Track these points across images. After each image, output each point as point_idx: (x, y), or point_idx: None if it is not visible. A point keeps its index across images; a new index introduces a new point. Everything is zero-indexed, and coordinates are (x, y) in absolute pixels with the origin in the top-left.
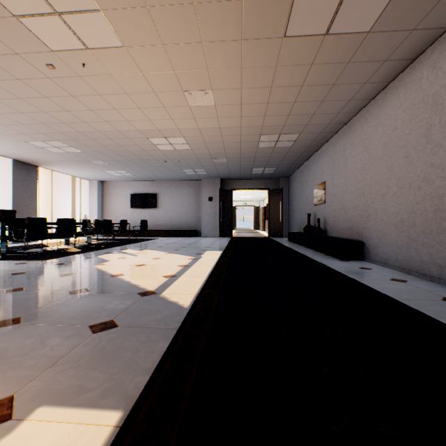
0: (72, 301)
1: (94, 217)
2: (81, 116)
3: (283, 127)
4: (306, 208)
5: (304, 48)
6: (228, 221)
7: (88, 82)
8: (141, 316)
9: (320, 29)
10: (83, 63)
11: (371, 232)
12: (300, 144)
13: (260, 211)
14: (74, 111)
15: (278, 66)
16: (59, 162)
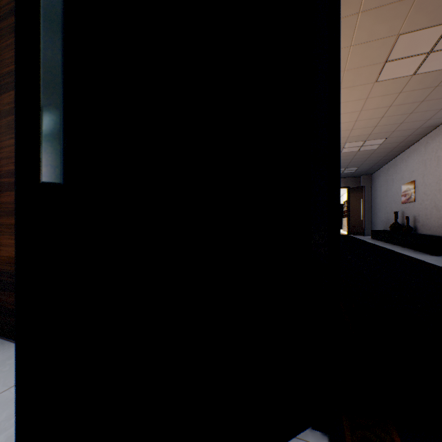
0: None
1: None
2: None
3: (369, 135)
4: (393, 206)
5: (392, 85)
6: None
7: None
8: None
9: (408, 73)
10: None
11: None
12: (386, 146)
13: None
14: None
15: (368, 98)
16: None
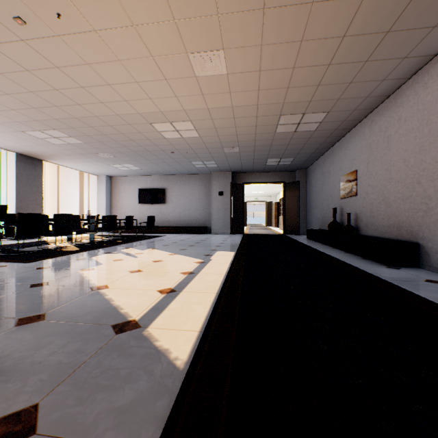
0: (5, 342)
1: (102, 213)
2: (73, 96)
3: (309, 103)
4: (330, 202)
5: None
6: (239, 217)
7: (71, 45)
8: (94, 395)
9: None
10: (57, 13)
11: (434, 231)
12: (326, 127)
13: (272, 207)
14: (64, 89)
15: (315, 2)
16: (63, 155)
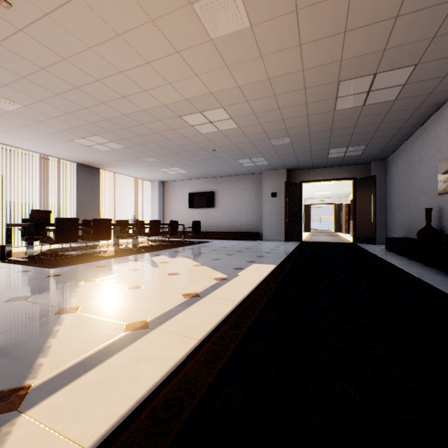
0: None
1: (155, 218)
2: (95, 94)
3: (383, 54)
4: (421, 201)
5: None
6: (296, 221)
7: (64, 25)
8: None
9: None
10: None
11: None
12: (413, 91)
13: (342, 209)
14: (83, 86)
15: None
16: (114, 162)
